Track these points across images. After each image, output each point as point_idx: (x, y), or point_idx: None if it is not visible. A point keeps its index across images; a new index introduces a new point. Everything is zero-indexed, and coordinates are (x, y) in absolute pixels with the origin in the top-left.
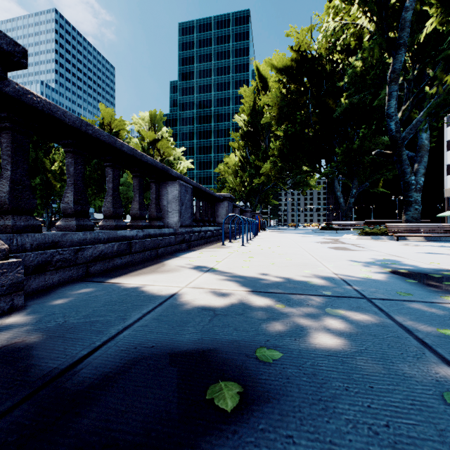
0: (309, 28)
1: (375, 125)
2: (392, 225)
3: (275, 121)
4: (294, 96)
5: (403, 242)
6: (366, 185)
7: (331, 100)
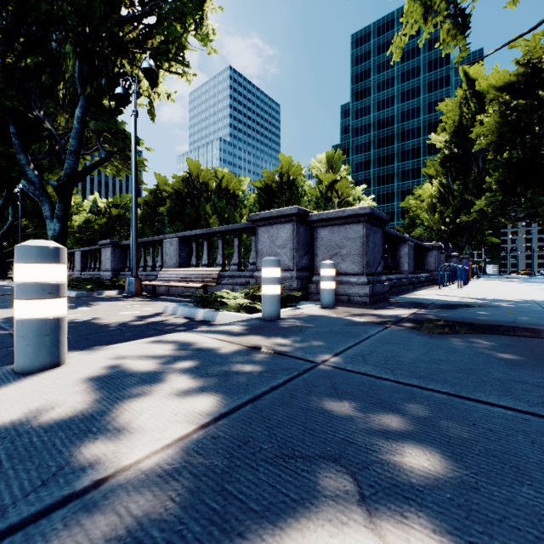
0: None
1: None
2: None
3: (493, 150)
4: (522, 114)
5: None
6: None
7: None
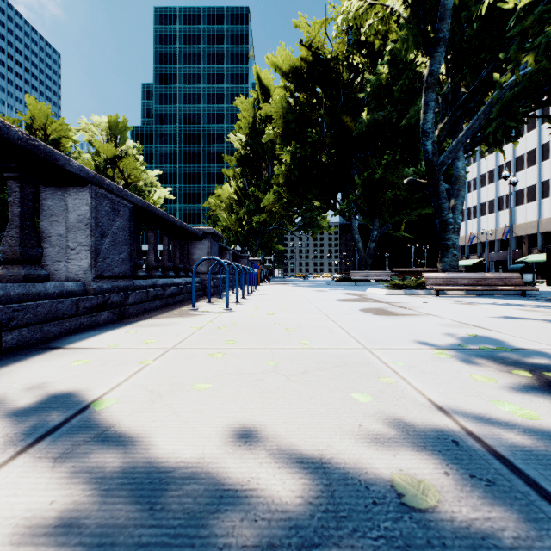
0: (323, 22)
1: (400, 153)
2: (430, 275)
3: (281, 139)
4: (304, 109)
5: (447, 298)
6: (388, 227)
7: (349, 118)
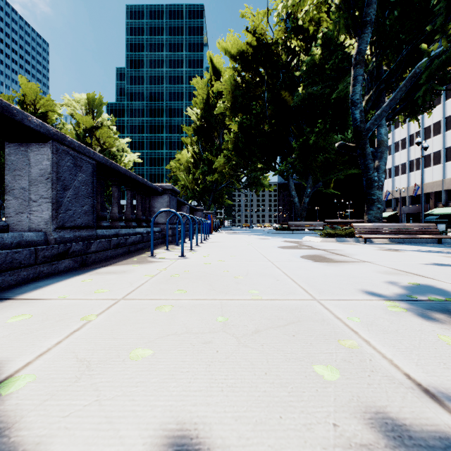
0: (265, 12)
1: (330, 122)
2: (359, 225)
3: (230, 111)
4: (249, 86)
5: (374, 245)
6: (320, 185)
7: (287, 93)
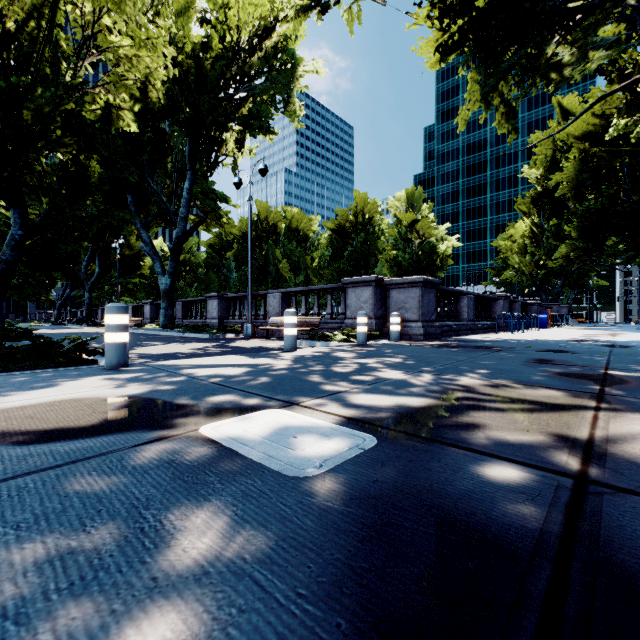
0: None
1: None
2: None
3: (572, 198)
4: (601, 161)
5: None
6: None
7: None
